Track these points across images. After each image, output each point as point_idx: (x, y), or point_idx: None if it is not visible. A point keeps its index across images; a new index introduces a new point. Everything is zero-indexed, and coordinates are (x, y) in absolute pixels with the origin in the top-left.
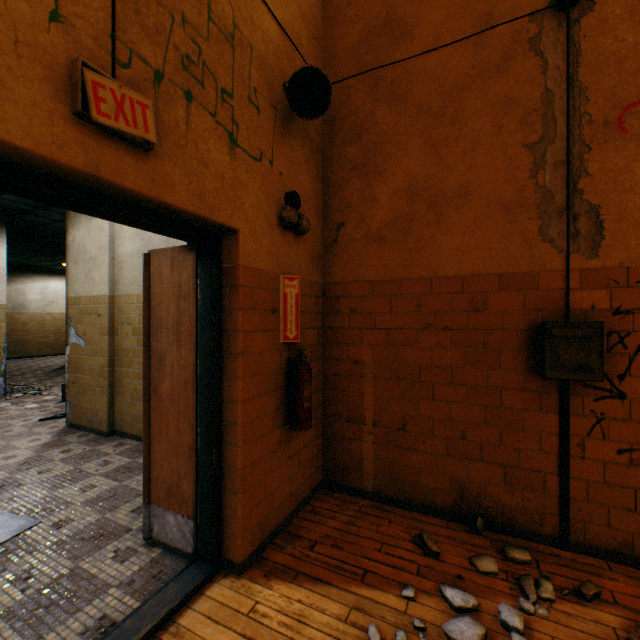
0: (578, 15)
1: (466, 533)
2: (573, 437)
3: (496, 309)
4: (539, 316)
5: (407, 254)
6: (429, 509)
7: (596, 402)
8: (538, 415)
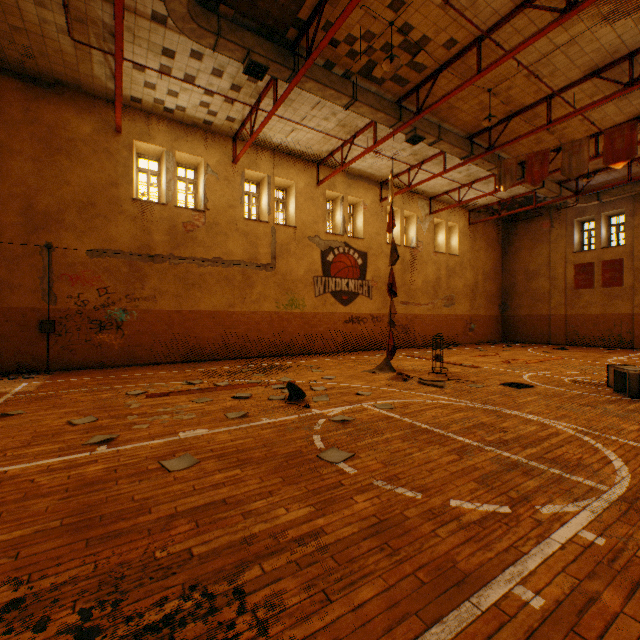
0: (53, 251)
1: (21, 374)
2: (52, 346)
3: (31, 317)
4: (43, 318)
5: (1, 300)
6: (9, 373)
7: (57, 337)
8: (43, 342)
